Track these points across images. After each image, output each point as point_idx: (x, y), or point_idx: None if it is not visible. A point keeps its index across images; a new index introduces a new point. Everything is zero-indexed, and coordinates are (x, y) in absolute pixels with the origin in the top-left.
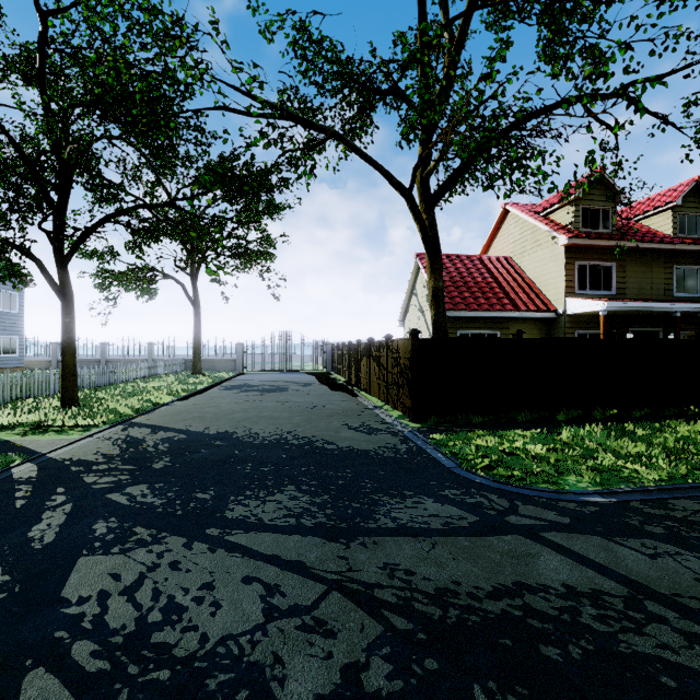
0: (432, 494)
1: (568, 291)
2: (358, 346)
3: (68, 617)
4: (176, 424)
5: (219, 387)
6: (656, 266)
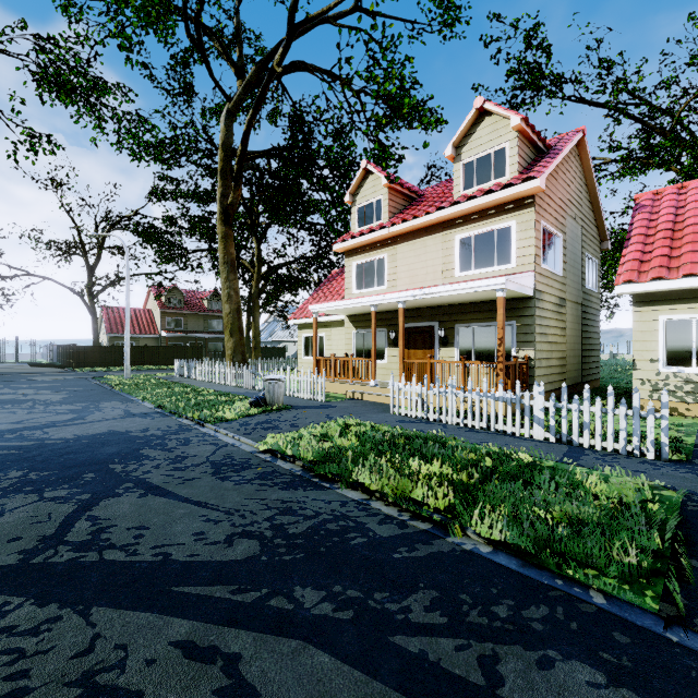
0: (62, 372)
1: (163, 328)
2: (67, 347)
3: (3, 376)
4: None
5: None
6: (201, 319)
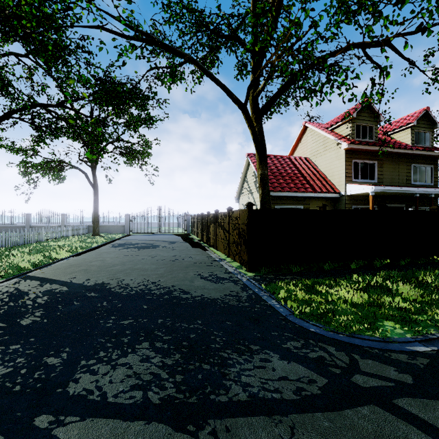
0: (276, 348)
1: (347, 179)
2: (208, 216)
3: None
4: (63, 277)
5: (109, 245)
6: (401, 164)
